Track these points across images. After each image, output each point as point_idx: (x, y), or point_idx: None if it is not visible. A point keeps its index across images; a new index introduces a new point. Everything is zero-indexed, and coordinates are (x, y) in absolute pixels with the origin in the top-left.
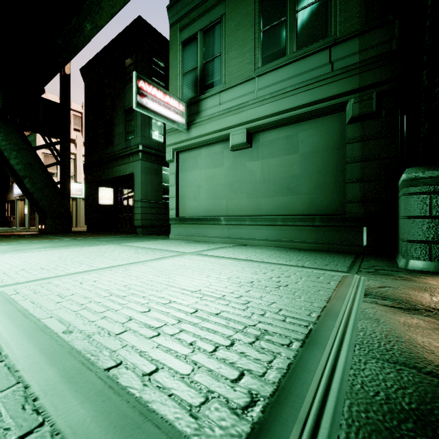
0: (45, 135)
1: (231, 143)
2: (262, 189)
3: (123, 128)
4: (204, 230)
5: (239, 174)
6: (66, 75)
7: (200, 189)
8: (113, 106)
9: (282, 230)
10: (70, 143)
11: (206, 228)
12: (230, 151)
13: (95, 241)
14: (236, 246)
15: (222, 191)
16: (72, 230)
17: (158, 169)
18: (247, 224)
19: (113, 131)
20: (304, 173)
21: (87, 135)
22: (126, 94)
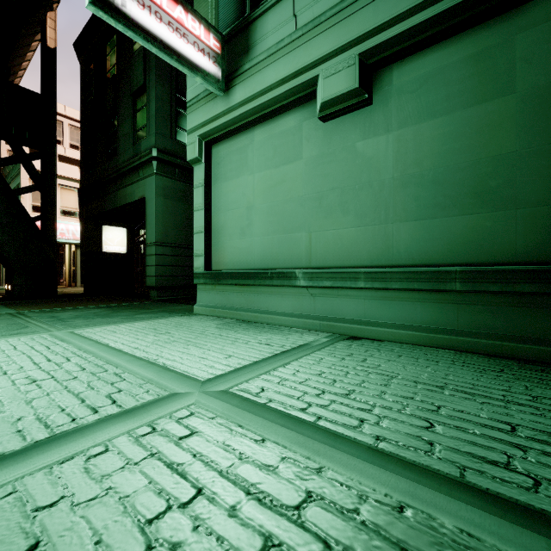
0: (13, 142)
1: (321, 98)
2: (399, 201)
3: (130, 125)
4: (260, 297)
5: (337, 172)
6: (48, 50)
7: (252, 213)
8: (117, 92)
9: (463, 303)
10: (55, 155)
11: (264, 295)
12: (316, 122)
13: (37, 321)
14: (336, 343)
15: (299, 212)
16: (62, 292)
17: (188, 192)
18: (362, 287)
19: (117, 132)
20: (537, 146)
21: (84, 145)
22: (134, 66)
